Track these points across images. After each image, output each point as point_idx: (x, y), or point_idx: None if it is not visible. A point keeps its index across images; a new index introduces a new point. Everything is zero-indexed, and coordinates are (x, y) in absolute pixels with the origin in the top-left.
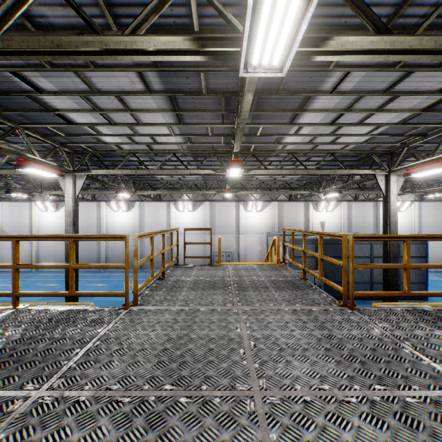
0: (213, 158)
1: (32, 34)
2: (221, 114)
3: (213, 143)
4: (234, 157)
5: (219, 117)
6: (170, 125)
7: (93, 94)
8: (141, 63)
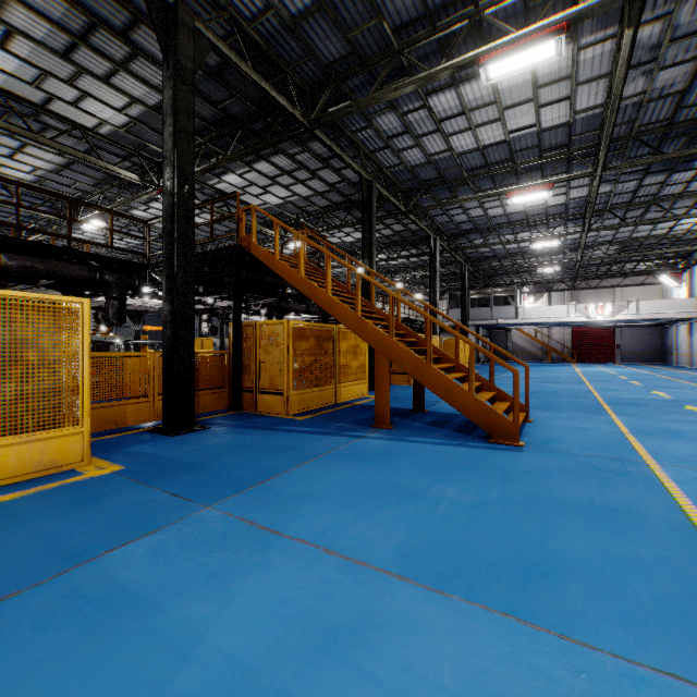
0: (43, 202)
1: (27, 118)
2: (98, 182)
3: (65, 193)
4: (102, 214)
5: (95, 182)
6: (43, 170)
7: (7, 136)
8: (76, 148)
